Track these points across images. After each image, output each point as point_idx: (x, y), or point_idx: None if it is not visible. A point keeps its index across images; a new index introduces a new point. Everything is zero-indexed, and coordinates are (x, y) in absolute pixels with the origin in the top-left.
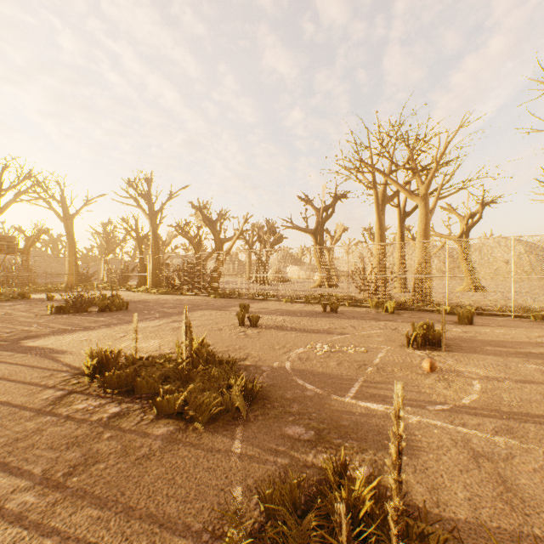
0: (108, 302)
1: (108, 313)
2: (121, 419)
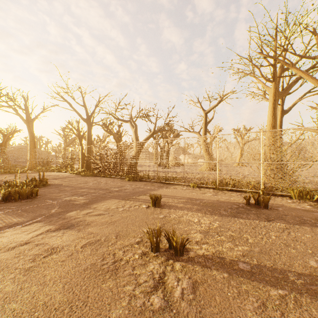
0: (15, 189)
1: (7, 203)
2: None
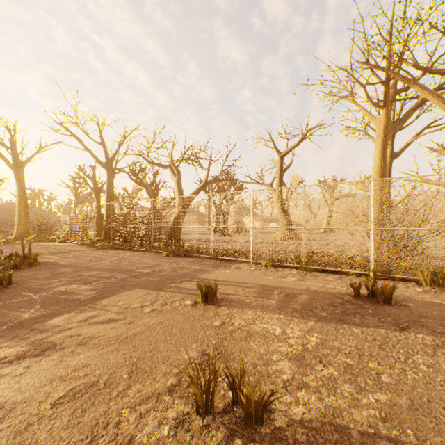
0: None
1: None
2: None
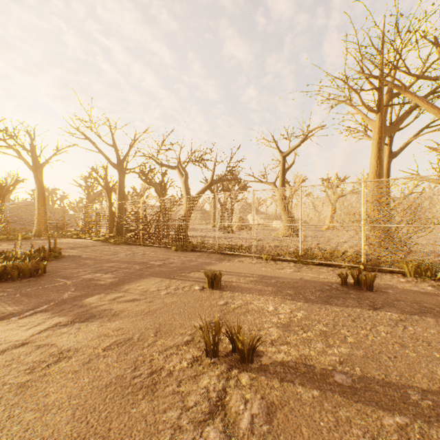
0: (14, 264)
1: (0, 284)
2: None
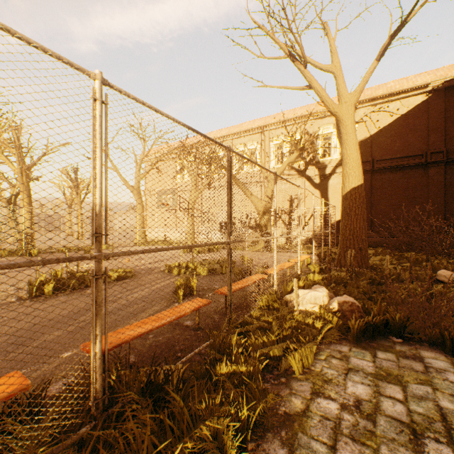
0: None
1: None
2: (113, 285)
